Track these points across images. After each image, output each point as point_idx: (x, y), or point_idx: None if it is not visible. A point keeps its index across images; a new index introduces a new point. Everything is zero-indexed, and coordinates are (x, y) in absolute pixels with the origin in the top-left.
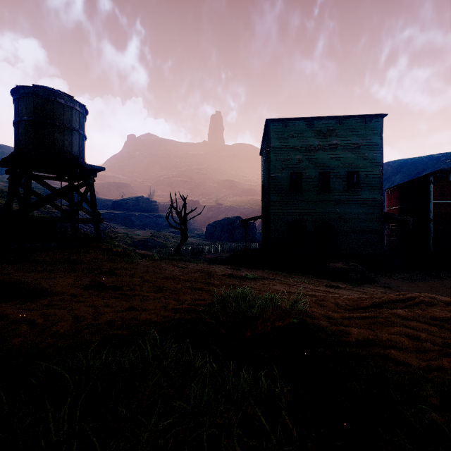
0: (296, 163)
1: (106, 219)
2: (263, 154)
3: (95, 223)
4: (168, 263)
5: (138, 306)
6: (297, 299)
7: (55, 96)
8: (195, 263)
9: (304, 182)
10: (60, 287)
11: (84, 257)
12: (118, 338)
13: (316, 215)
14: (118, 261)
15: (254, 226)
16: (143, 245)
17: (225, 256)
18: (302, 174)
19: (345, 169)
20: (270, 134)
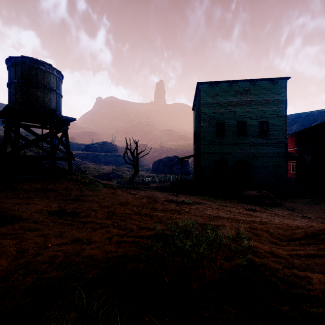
0: (220, 115)
1: (80, 158)
2: (195, 109)
3: (68, 160)
4: (123, 191)
5: (85, 238)
6: (239, 234)
7: (38, 64)
8: (144, 190)
9: (226, 129)
10: (28, 214)
11: (59, 186)
12: (50, 285)
13: (235, 155)
14: (85, 189)
15: (187, 163)
16: (106, 177)
17: (166, 185)
18: (225, 123)
19: (257, 119)
20: (200, 93)
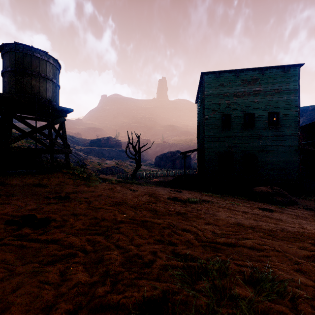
0: (225, 106)
1: (85, 152)
2: (198, 102)
3: (65, 154)
4: (122, 186)
5: None
6: None
7: (32, 51)
8: (145, 185)
9: (232, 121)
10: None
11: (53, 181)
12: None
13: (242, 148)
14: (81, 185)
15: (190, 157)
16: (109, 171)
17: (168, 179)
18: (231, 115)
19: (267, 110)
20: (205, 84)
